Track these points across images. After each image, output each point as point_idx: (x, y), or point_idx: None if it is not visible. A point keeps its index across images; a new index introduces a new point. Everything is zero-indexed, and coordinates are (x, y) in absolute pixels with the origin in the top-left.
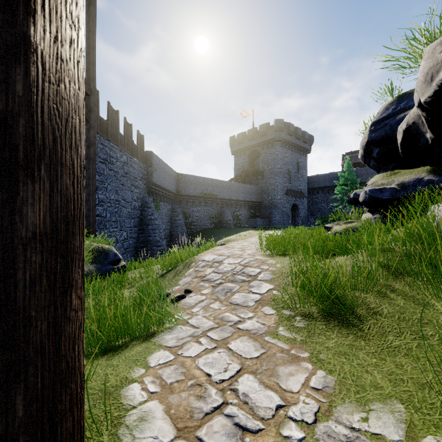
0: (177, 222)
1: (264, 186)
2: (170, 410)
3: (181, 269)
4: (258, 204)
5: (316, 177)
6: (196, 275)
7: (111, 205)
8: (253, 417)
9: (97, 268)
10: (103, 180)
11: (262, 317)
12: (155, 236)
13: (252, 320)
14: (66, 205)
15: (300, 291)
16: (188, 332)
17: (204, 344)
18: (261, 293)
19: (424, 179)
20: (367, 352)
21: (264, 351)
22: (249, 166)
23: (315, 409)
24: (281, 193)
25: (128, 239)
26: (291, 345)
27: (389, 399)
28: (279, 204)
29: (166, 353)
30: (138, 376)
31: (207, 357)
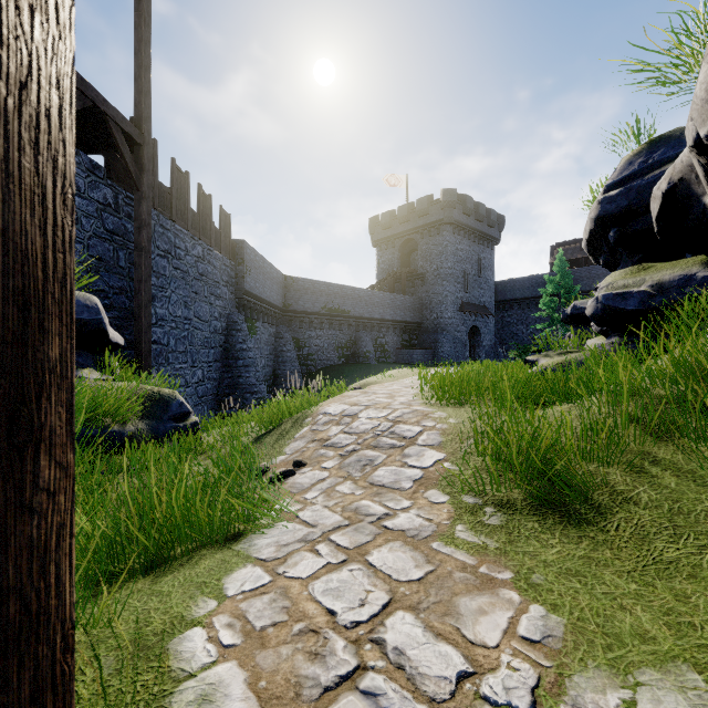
0: (285, 355)
1: (424, 298)
2: (258, 681)
3: (288, 428)
4: (415, 326)
5: (509, 282)
6: (313, 437)
7: (177, 326)
8: (414, 696)
9: (149, 426)
10: (163, 285)
11: (425, 507)
12: (249, 377)
13: (409, 512)
14: (22, 266)
15: (492, 462)
16: (297, 534)
17: (325, 556)
18: (423, 466)
19: (697, 275)
20: (619, 571)
21: (431, 568)
22: (401, 264)
23: (531, 682)
24: (452, 309)
25: (205, 381)
26: (480, 558)
27: (672, 663)
28: (449, 326)
29: (257, 572)
30: (203, 614)
31: (329, 579)
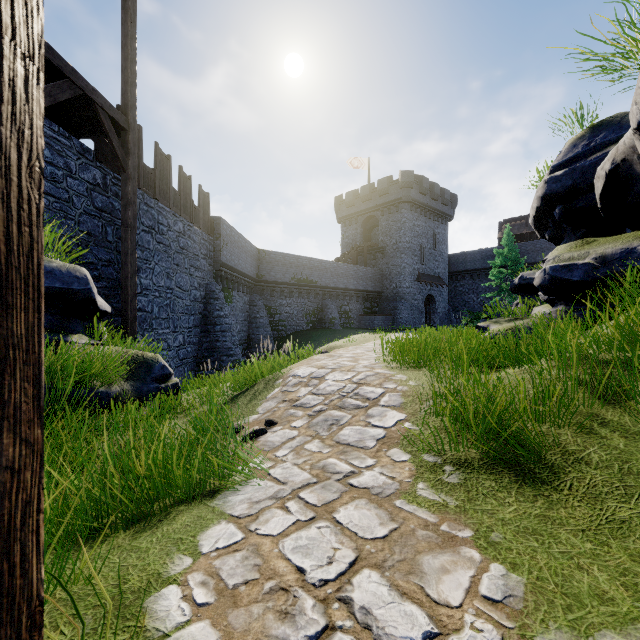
0: (258, 321)
1: (384, 269)
2: None
3: (261, 389)
4: (376, 295)
5: (461, 255)
6: (284, 397)
7: (160, 295)
8: None
9: (134, 387)
10: (148, 258)
11: (388, 466)
12: (226, 341)
13: (373, 470)
14: None
15: (451, 423)
16: (268, 491)
17: (294, 513)
18: (386, 426)
19: (637, 249)
20: (574, 530)
21: (395, 525)
22: (363, 239)
23: None
24: (410, 279)
25: (186, 345)
26: (441, 516)
27: (632, 625)
28: (407, 295)
29: (231, 529)
30: (179, 572)
31: (299, 536)
